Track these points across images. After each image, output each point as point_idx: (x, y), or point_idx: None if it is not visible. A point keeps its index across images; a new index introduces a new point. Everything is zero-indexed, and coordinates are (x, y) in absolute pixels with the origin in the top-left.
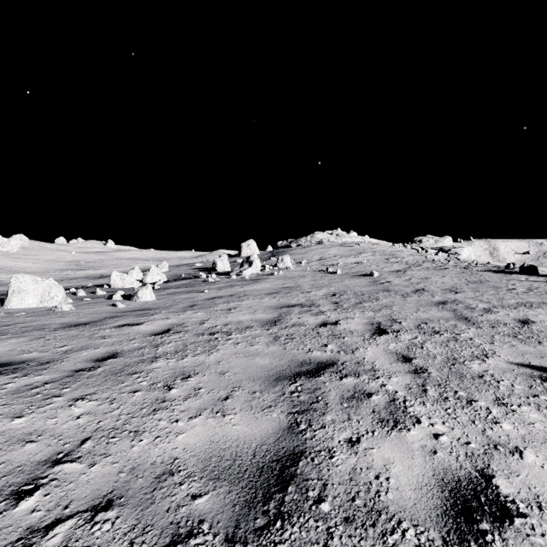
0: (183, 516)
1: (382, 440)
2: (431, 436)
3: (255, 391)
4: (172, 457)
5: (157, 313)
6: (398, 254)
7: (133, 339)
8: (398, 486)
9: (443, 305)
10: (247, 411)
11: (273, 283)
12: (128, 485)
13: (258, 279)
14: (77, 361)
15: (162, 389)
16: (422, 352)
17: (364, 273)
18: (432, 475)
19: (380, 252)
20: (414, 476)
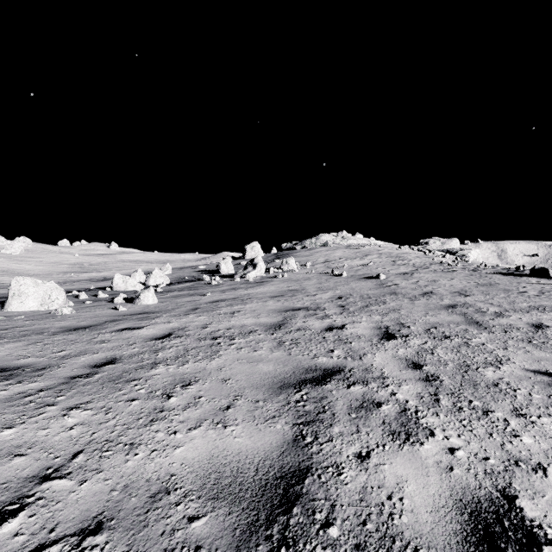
0: (178, 542)
1: (394, 455)
2: (446, 450)
3: (259, 400)
4: (168, 473)
5: (159, 316)
6: (405, 256)
7: (133, 344)
8: (413, 508)
9: (452, 309)
10: (249, 422)
11: (278, 286)
12: (120, 505)
13: (262, 281)
14: (74, 367)
15: (161, 397)
16: (433, 358)
17: (370, 276)
18: (449, 495)
19: (386, 254)
20: (429, 496)
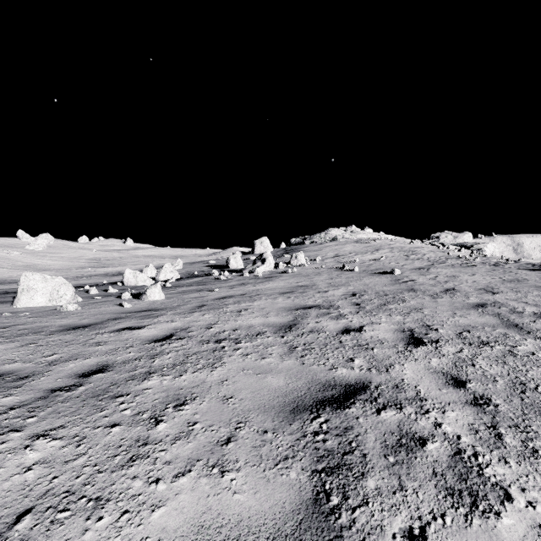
0: None
1: (461, 536)
2: (538, 530)
3: (267, 430)
4: None
5: (163, 314)
6: (418, 250)
7: (130, 347)
8: None
9: (482, 308)
10: (254, 466)
11: (287, 281)
12: None
13: (271, 276)
14: (59, 375)
15: (148, 422)
16: (476, 372)
17: (384, 271)
18: None
19: (398, 249)
20: None
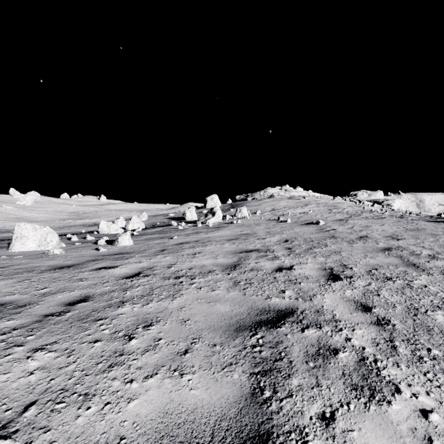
0: None
1: (361, 418)
2: (418, 413)
3: (216, 344)
4: (118, 435)
5: (132, 257)
6: (339, 205)
7: (106, 282)
8: None
9: (388, 251)
10: (206, 370)
11: (233, 230)
12: None
13: (220, 226)
14: (50, 304)
15: (123, 339)
16: (380, 300)
17: (311, 222)
18: None
19: (323, 204)
20: None
